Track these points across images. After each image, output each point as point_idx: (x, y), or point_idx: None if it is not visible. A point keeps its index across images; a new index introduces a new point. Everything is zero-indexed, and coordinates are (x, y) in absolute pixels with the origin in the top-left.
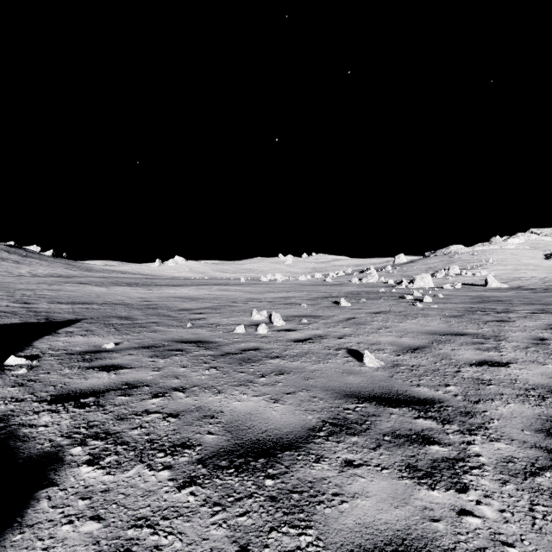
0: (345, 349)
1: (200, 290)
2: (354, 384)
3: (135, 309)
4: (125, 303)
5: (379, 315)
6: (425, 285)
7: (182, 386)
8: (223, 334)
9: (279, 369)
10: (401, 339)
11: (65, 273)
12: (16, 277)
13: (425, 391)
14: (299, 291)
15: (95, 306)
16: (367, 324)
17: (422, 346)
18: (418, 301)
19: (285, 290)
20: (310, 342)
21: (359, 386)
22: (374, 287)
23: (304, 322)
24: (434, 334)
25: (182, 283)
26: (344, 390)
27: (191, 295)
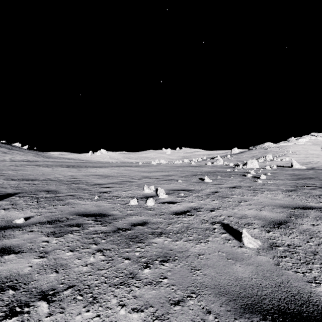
0: (219, 223)
1: (112, 170)
2: (246, 279)
3: (64, 184)
4: (59, 179)
5: (234, 189)
6: (253, 167)
7: (53, 288)
8: (120, 206)
9: (164, 253)
10: (262, 212)
11: (32, 159)
12: (0, 161)
13: None
14: (176, 170)
15: (36, 182)
16: (229, 197)
17: (283, 220)
18: (256, 178)
19: (166, 170)
20: (189, 215)
21: (253, 285)
22: (222, 168)
23: (182, 195)
24: (286, 207)
25: (102, 165)
26: (239, 293)
27: (105, 173)
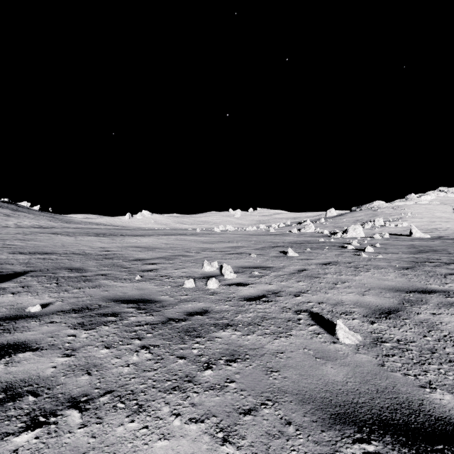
0: (306, 312)
1: (159, 239)
2: (339, 384)
3: (92, 259)
4: (85, 252)
5: (329, 266)
6: (357, 235)
7: (86, 394)
8: (171, 289)
9: (231, 350)
10: (365, 297)
11: (47, 225)
12: (1, 228)
13: (450, 401)
14: (248, 240)
15: (53, 256)
16: (321, 277)
17: (393, 308)
18: (360, 251)
19: (234, 239)
20: (265, 301)
21: (348, 390)
22: (313, 237)
23: (256, 274)
24: (398, 290)
25: (145, 233)
26: (329, 400)
27: (149, 244)
